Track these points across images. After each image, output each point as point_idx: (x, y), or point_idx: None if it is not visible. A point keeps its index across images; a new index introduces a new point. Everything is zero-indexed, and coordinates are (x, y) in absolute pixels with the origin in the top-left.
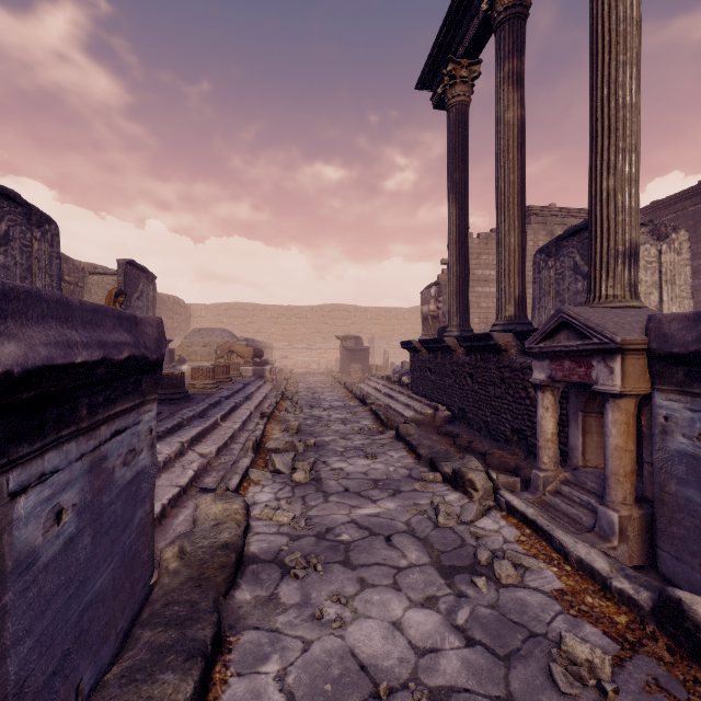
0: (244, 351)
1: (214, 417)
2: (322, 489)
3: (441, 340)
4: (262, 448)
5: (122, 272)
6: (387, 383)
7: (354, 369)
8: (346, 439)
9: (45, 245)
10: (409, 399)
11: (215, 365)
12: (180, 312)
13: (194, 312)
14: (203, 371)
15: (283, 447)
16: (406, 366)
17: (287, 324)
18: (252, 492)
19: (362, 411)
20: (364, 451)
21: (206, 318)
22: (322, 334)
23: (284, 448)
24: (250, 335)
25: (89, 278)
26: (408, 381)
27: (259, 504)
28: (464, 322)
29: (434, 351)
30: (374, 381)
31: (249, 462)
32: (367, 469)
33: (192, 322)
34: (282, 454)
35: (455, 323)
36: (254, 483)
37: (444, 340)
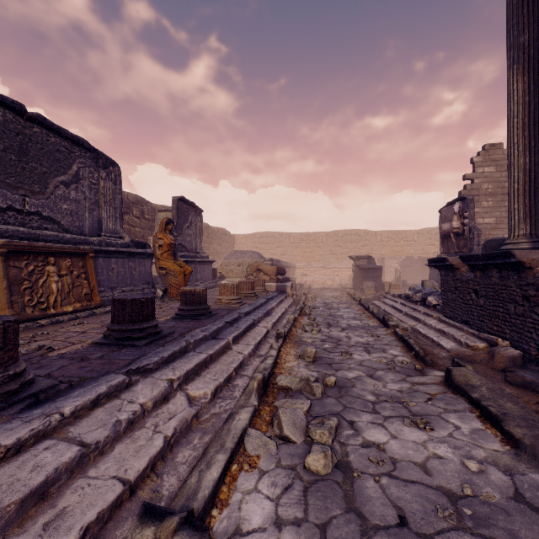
0: (269, 269)
1: (225, 339)
2: (355, 501)
3: (507, 253)
4: (271, 385)
5: (175, 206)
6: (406, 302)
7: (367, 286)
8: (375, 379)
9: (109, 184)
10: (441, 323)
11: (242, 281)
12: (226, 240)
13: (237, 240)
14: (228, 288)
15: (296, 386)
16: (427, 285)
17: (306, 248)
18: (241, 489)
19: (384, 334)
20: (405, 407)
21: (245, 244)
22: (336, 255)
23: (297, 388)
24: (277, 257)
25: (158, 215)
26: (435, 302)
27: (243, 537)
28: (538, 230)
29: (484, 268)
30: (389, 299)
31: (247, 419)
32: (424, 455)
33: (235, 248)
34: (293, 400)
35: (521, 232)
36: (249, 463)
37: (512, 253)
